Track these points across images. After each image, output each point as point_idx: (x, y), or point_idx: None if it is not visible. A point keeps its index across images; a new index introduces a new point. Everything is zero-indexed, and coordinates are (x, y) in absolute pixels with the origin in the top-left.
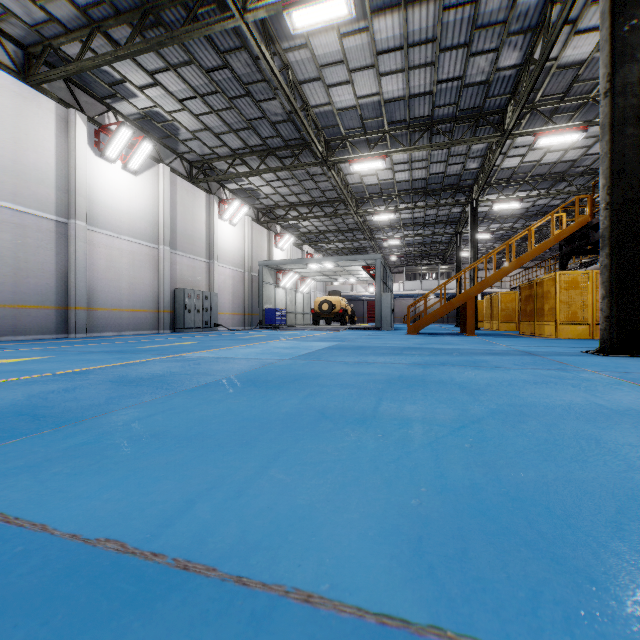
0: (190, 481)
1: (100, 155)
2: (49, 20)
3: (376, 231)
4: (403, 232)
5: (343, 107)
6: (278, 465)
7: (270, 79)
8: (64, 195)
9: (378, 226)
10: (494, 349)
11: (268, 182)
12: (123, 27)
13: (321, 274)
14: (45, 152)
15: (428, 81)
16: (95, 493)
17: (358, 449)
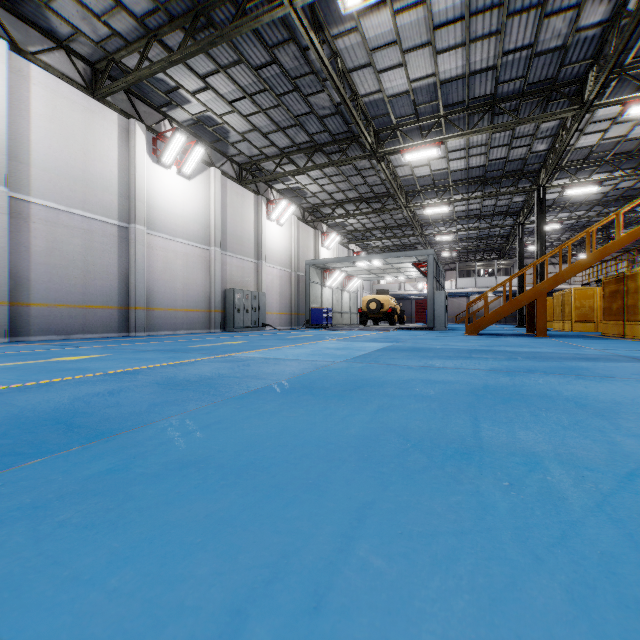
0: (238, 559)
1: (157, 162)
2: (111, 34)
3: (426, 226)
4: (456, 226)
5: (394, 93)
6: (368, 535)
7: (318, 71)
8: (125, 201)
9: (429, 221)
10: (584, 353)
11: (315, 180)
12: (177, 33)
13: (368, 272)
14: (109, 161)
15: (492, 54)
16: (100, 573)
17: (484, 510)
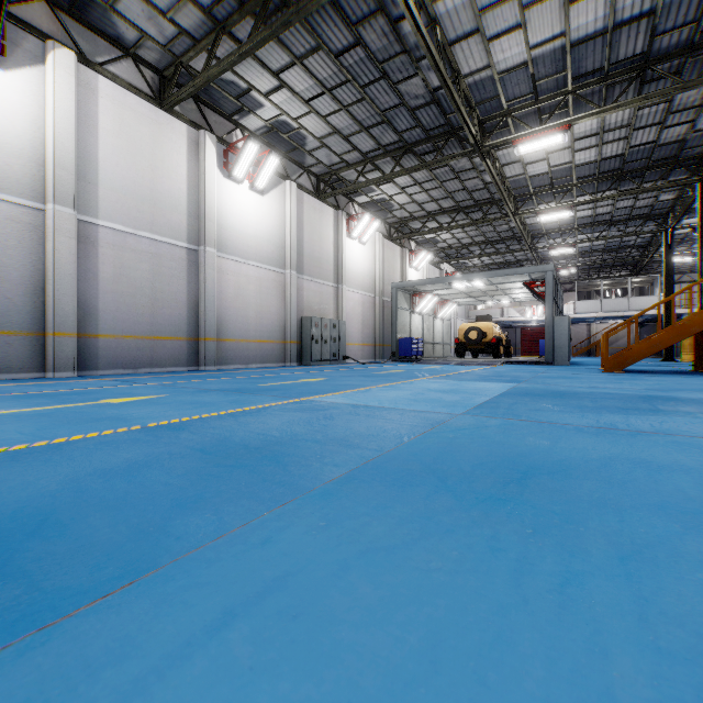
0: None
1: (228, 176)
2: (178, 34)
3: (538, 238)
4: (577, 236)
5: (507, 68)
6: None
7: (411, 48)
8: (195, 221)
9: (541, 231)
10: None
11: (403, 189)
12: (247, 22)
13: (466, 295)
14: (178, 178)
15: None
16: None
17: None
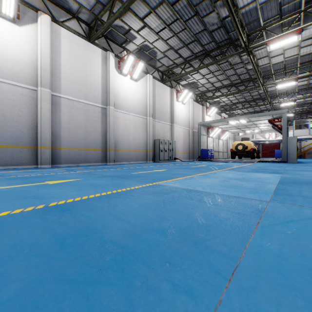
0: None
1: (120, 73)
2: (96, 3)
3: (273, 98)
4: (296, 96)
5: (265, 1)
6: None
7: None
8: (105, 94)
9: (276, 94)
10: None
11: (204, 76)
12: None
13: (235, 128)
14: (97, 74)
15: None
16: None
17: None
